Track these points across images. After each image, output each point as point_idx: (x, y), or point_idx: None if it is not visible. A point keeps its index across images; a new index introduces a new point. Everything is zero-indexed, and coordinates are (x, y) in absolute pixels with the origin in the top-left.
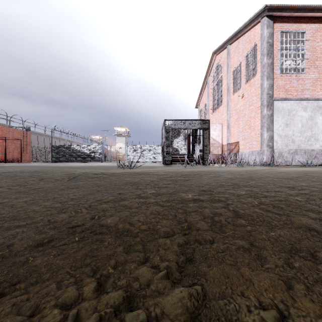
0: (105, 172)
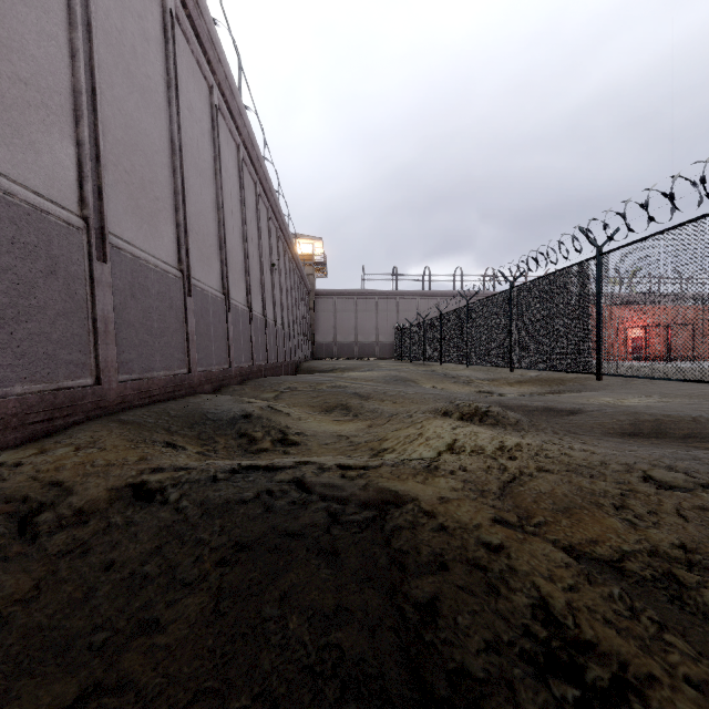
0: None
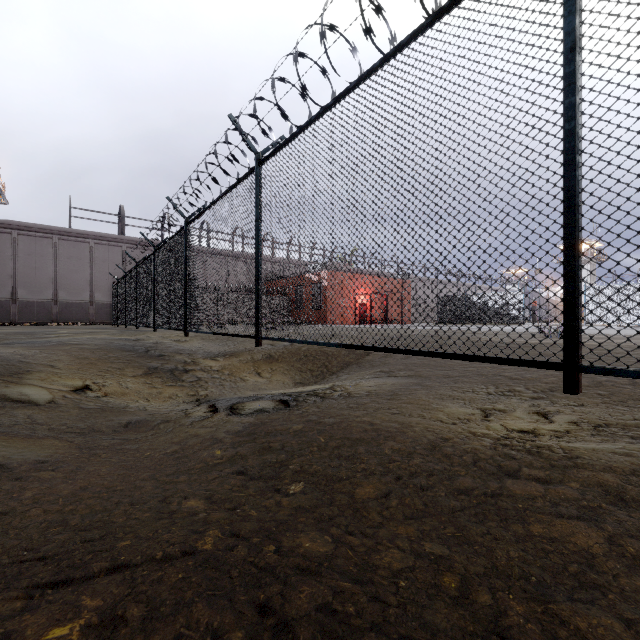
0: (516, 341)
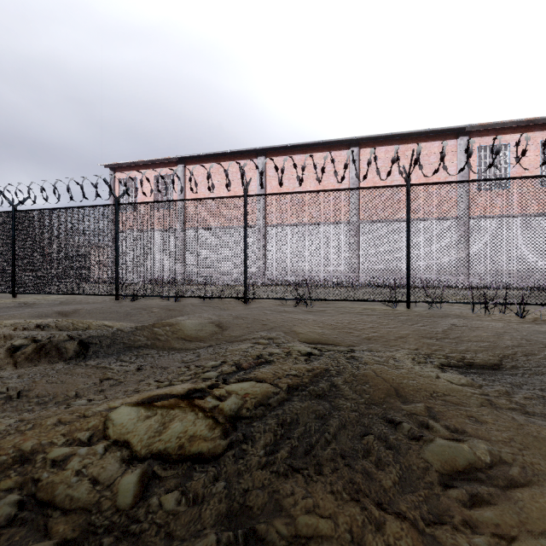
0: None
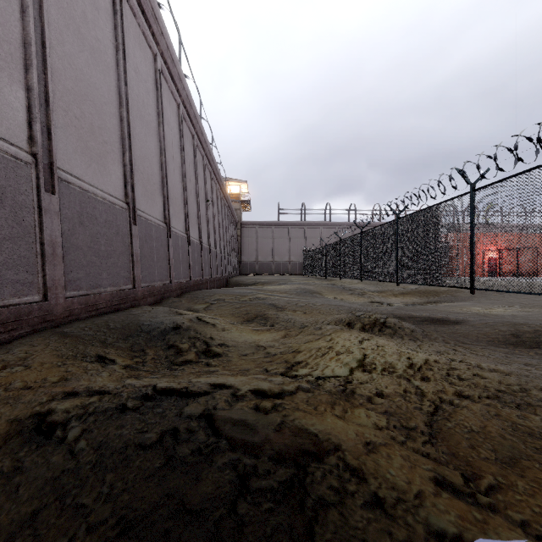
0: None
